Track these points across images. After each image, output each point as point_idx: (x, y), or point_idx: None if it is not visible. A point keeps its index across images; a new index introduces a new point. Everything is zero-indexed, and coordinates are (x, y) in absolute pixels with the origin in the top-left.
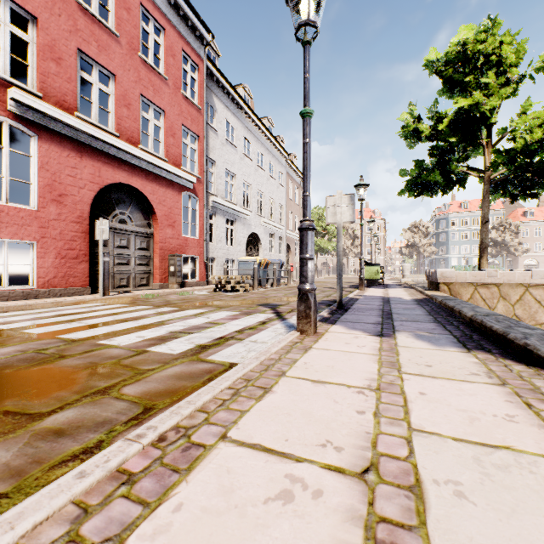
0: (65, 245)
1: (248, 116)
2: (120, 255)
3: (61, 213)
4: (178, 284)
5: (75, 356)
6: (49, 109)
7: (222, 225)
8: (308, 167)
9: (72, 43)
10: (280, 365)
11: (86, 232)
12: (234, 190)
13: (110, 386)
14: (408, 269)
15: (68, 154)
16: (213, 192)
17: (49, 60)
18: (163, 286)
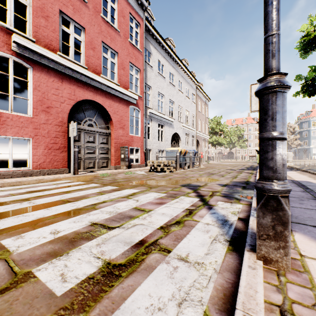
0: (51, 140)
1: (172, 58)
2: (88, 147)
3: (48, 119)
4: (126, 166)
5: None
6: (39, 48)
7: (155, 128)
8: None
9: (56, 6)
10: None
11: (65, 132)
12: (163, 105)
13: None
14: (291, 156)
15: (53, 80)
16: (150, 106)
17: (40, 17)
18: (117, 168)
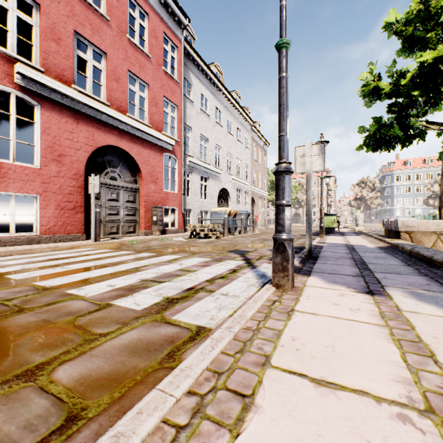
0: (64, 198)
1: (219, 90)
2: (111, 207)
3: (60, 171)
4: (160, 231)
5: (33, 310)
6: (49, 81)
7: (197, 182)
8: (284, 103)
9: (70, 26)
10: (259, 341)
11: (81, 187)
12: (207, 152)
13: (44, 362)
14: (361, 219)
15: (66, 120)
16: (190, 154)
17: (50, 40)
18: (147, 233)
